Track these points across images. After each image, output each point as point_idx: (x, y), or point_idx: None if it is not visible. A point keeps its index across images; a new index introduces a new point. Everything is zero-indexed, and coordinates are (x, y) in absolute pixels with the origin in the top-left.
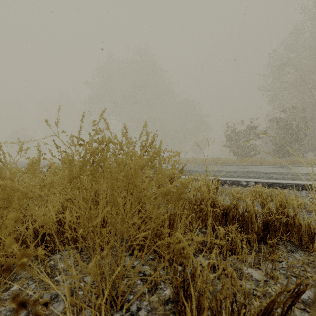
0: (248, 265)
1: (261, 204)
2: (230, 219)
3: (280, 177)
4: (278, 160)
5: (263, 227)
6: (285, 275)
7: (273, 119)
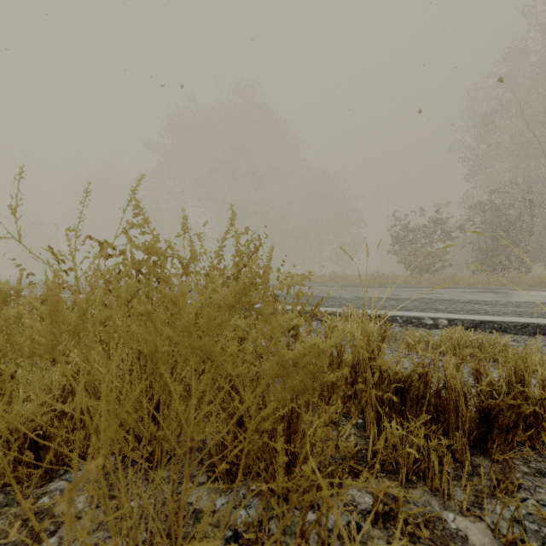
0: (455, 510)
1: (474, 373)
2: (412, 403)
3: (494, 311)
4: (483, 278)
5: (479, 420)
6: (537, 537)
7: (474, 205)
